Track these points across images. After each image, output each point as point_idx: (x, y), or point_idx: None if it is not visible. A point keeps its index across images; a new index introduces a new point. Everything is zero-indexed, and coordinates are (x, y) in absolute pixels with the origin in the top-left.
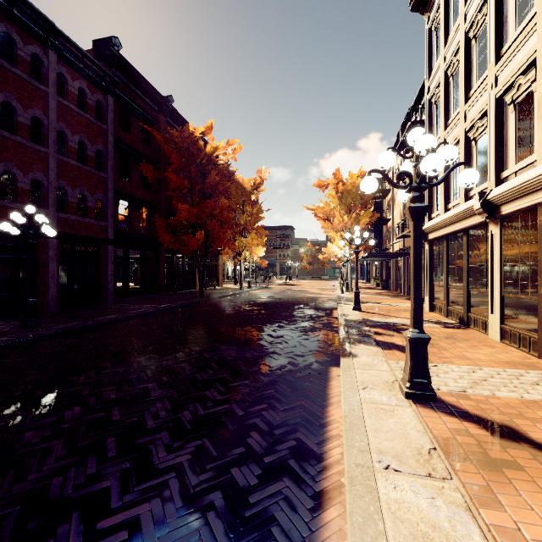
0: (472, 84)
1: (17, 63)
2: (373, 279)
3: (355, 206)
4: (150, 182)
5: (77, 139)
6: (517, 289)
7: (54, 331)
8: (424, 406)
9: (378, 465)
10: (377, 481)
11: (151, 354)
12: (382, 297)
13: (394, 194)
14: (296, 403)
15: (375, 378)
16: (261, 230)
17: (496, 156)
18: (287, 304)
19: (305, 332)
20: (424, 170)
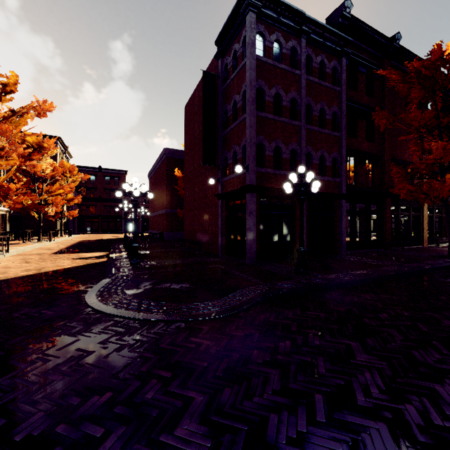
0: None
1: (282, 61)
2: None
3: None
4: (381, 130)
5: (318, 107)
6: None
7: (327, 283)
8: None
9: None
10: None
11: None
12: None
13: None
14: None
15: None
16: None
17: None
18: None
19: None
20: None
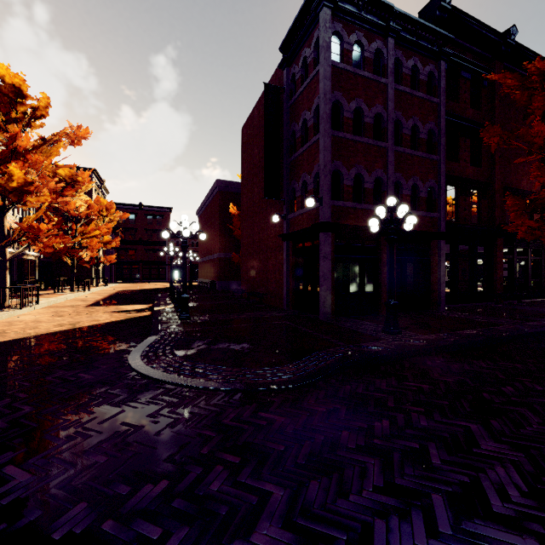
0: None
1: (364, 67)
2: None
3: None
4: (492, 151)
5: (410, 124)
6: None
7: (426, 345)
8: None
9: None
10: None
11: None
12: None
13: None
14: None
15: None
16: None
17: None
18: None
19: None
20: None
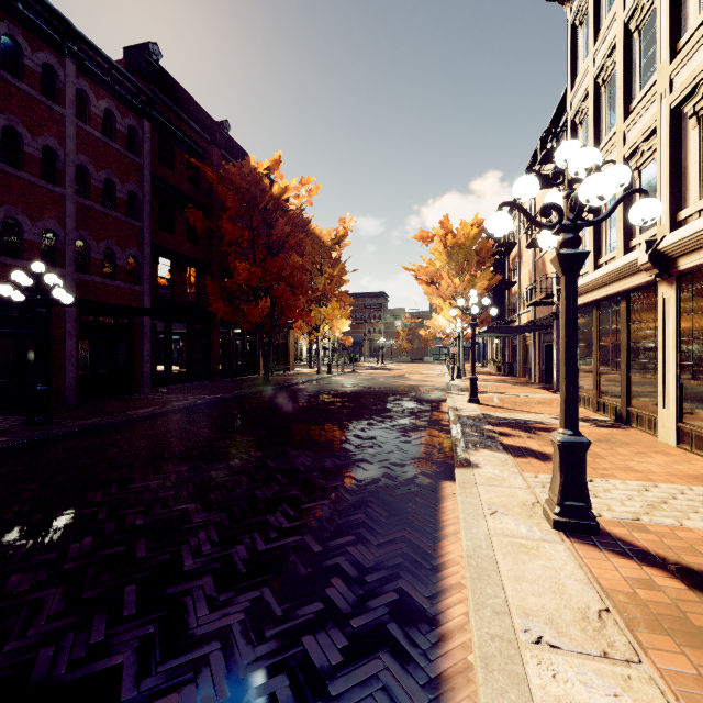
0: (635, 93)
1: (23, 76)
2: (493, 361)
3: (469, 264)
4: (199, 234)
5: (103, 176)
6: (702, 373)
7: (69, 430)
8: (582, 541)
9: (525, 636)
10: (525, 664)
11: (195, 461)
12: (506, 385)
13: (521, 249)
14: (396, 534)
15: (507, 499)
16: (344, 297)
17: (671, 189)
18: (379, 394)
19: (404, 432)
20: (585, 198)
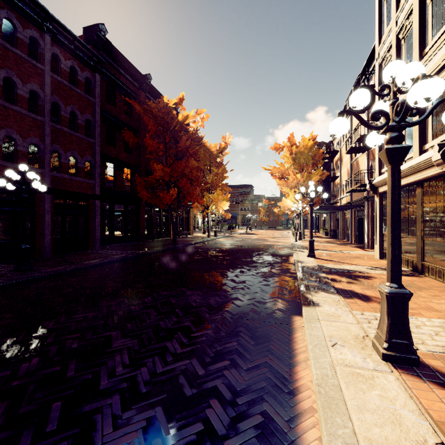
0: (427, 42)
1: (17, 45)
2: (322, 229)
3: (307, 165)
4: (131, 146)
5: (69, 110)
6: None
7: (42, 274)
8: (407, 371)
9: None
10: None
11: (121, 298)
12: (332, 245)
13: (341, 155)
14: (261, 360)
15: (343, 333)
16: (225, 187)
17: None
18: (248, 251)
19: (265, 277)
20: (413, 100)
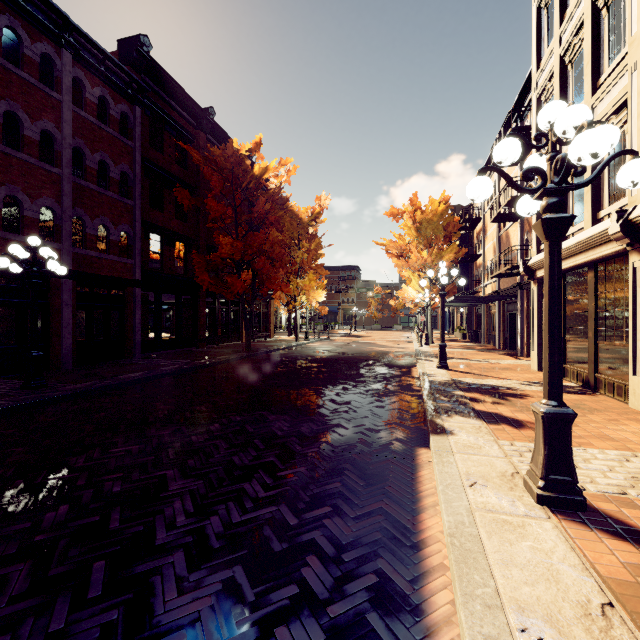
0: (602, 68)
1: (23, 65)
2: (458, 329)
3: (436, 239)
4: (186, 211)
5: (97, 158)
6: None
7: (61, 393)
8: (569, 517)
9: (523, 638)
10: None
11: (177, 425)
12: (472, 352)
13: (485, 224)
14: (373, 506)
15: (485, 469)
16: (320, 270)
17: None
18: (353, 360)
19: (378, 397)
20: (576, 156)
